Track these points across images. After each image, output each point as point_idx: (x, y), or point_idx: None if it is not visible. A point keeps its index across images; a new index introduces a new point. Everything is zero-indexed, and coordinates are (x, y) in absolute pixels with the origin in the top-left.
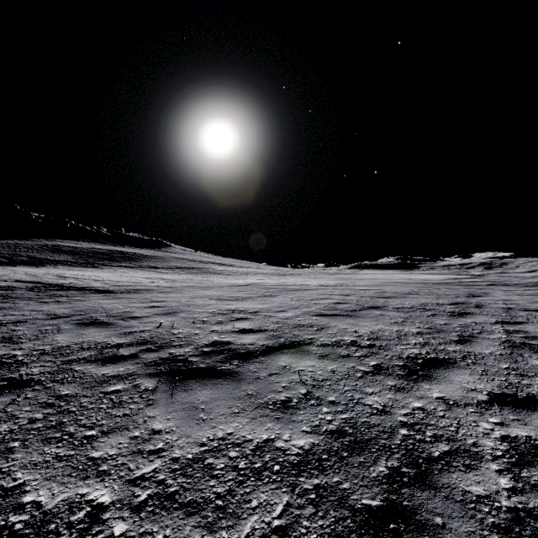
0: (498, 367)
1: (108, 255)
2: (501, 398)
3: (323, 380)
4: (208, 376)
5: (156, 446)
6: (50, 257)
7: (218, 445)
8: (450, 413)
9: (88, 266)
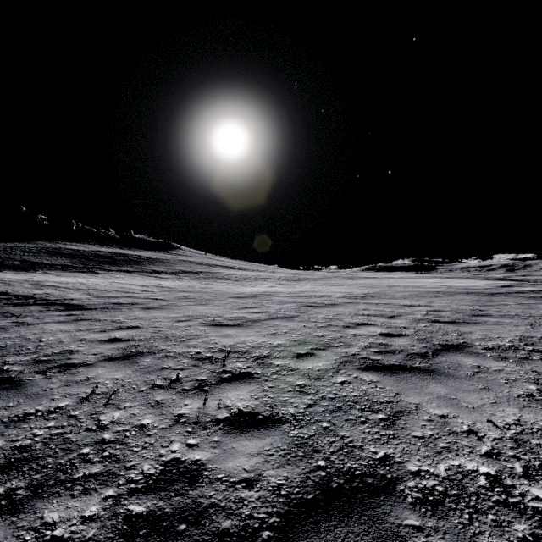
0: None
1: (109, 258)
2: None
3: None
4: None
5: None
6: (46, 261)
7: None
8: None
9: (84, 270)
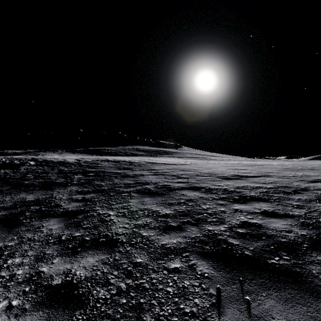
0: None
1: (157, 151)
2: None
3: (277, 181)
4: (236, 179)
5: (231, 185)
6: (137, 153)
7: (247, 185)
8: None
9: (153, 156)
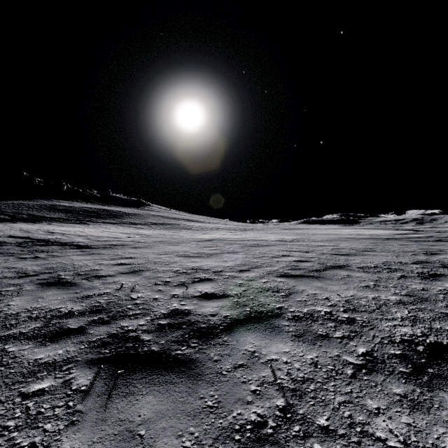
0: None
1: (95, 213)
2: None
3: (304, 380)
4: (158, 366)
5: None
6: (47, 215)
7: None
8: None
9: (77, 222)
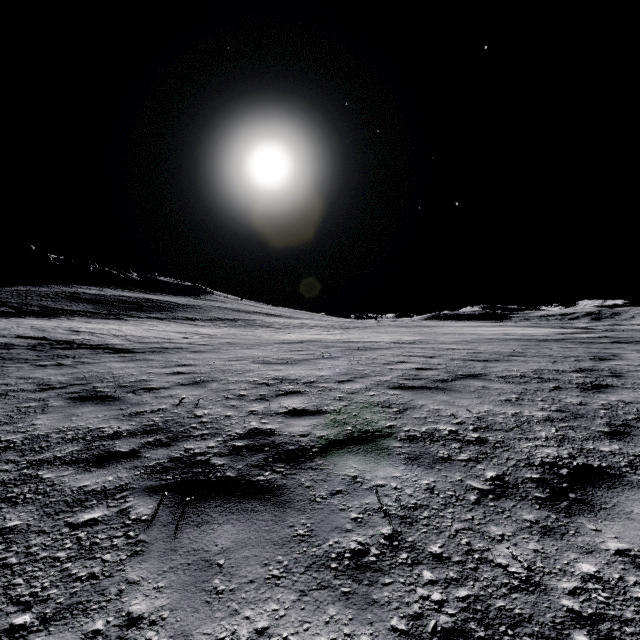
0: None
1: (135, 304)
2: None
3: (416, 507)
4: (236, 494)
5: None
6: (67, 307)
7: None
8: None
9: (111, 317)
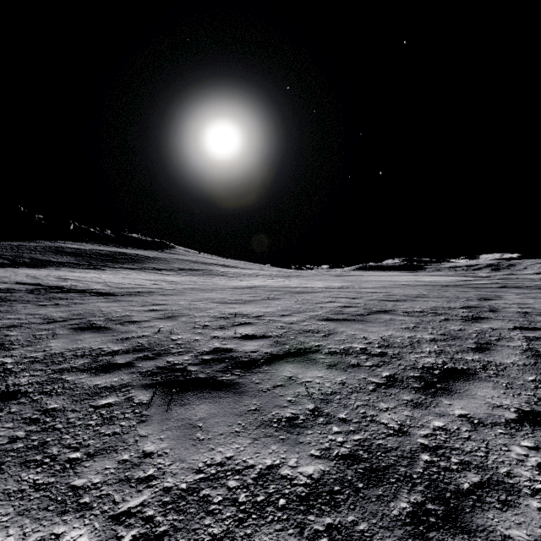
0: (524, 380)
1: (110, 256)
2: (532, 417)
3: (332, 393)
4: (207, 387)
5: (146, 473)
6: (53, 259)
7: (215, 471)
8: (476, 434)
9: (91, 267)
